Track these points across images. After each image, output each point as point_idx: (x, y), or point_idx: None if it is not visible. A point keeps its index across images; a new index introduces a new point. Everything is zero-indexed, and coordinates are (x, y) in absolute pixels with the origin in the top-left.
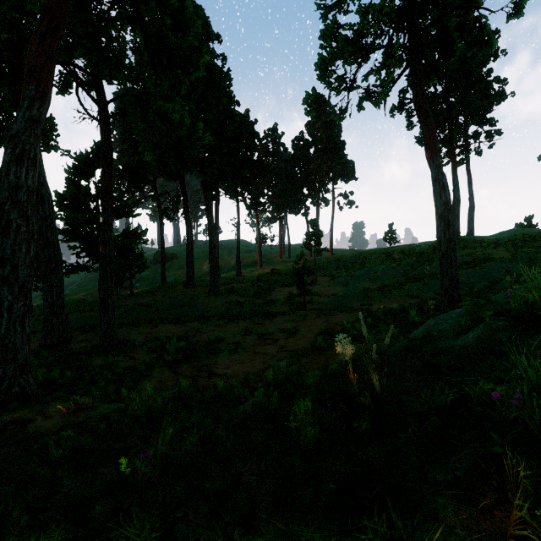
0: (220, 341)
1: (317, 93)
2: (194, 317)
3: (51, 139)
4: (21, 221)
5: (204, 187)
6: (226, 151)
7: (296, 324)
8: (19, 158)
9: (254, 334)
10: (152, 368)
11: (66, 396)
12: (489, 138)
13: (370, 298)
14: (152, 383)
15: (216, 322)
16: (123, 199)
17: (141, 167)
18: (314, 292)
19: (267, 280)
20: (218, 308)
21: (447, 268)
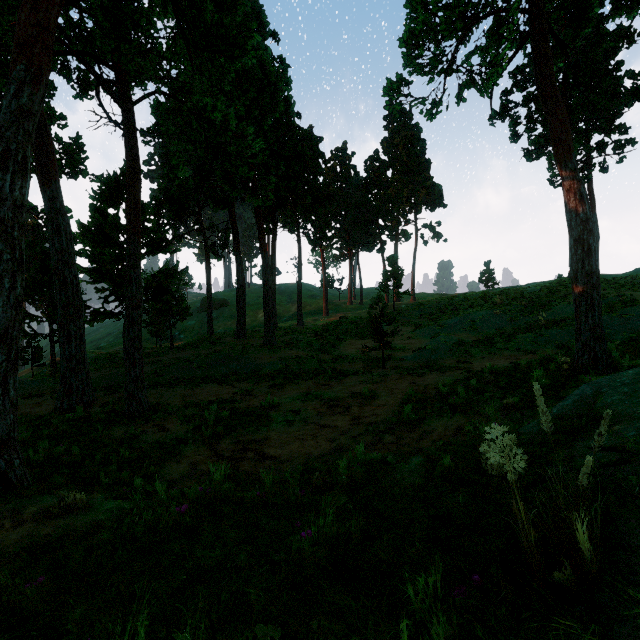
0: (274, 407)
1: (403, 78)
2: (244, 375)
3: (79, 162)
4: (4, 246)
5: (256, 215)
6: (285, 174)
7: (373, 386)
8: (2, 161)
9: (319, 399)
10: (184, 444)
11: (67, 482)
12: (618, 149)
13: (469, 354)
14: (181, 466)
15: (271, 382)
16: (160, 231)
17: (182, 194)
18: (395, 345)
19: (335, 330)
20: (274, 364)
21: (587, 312)
